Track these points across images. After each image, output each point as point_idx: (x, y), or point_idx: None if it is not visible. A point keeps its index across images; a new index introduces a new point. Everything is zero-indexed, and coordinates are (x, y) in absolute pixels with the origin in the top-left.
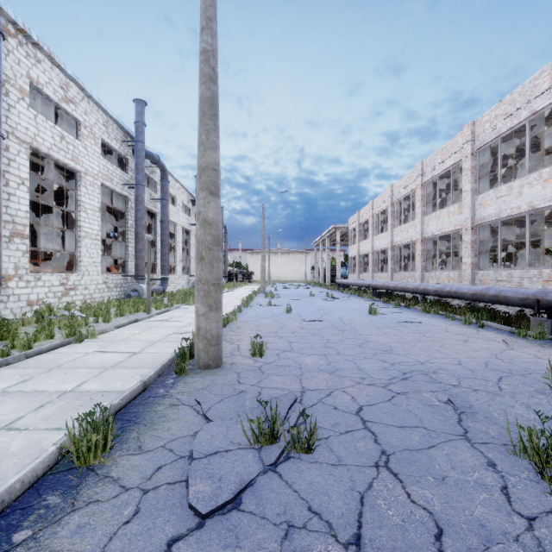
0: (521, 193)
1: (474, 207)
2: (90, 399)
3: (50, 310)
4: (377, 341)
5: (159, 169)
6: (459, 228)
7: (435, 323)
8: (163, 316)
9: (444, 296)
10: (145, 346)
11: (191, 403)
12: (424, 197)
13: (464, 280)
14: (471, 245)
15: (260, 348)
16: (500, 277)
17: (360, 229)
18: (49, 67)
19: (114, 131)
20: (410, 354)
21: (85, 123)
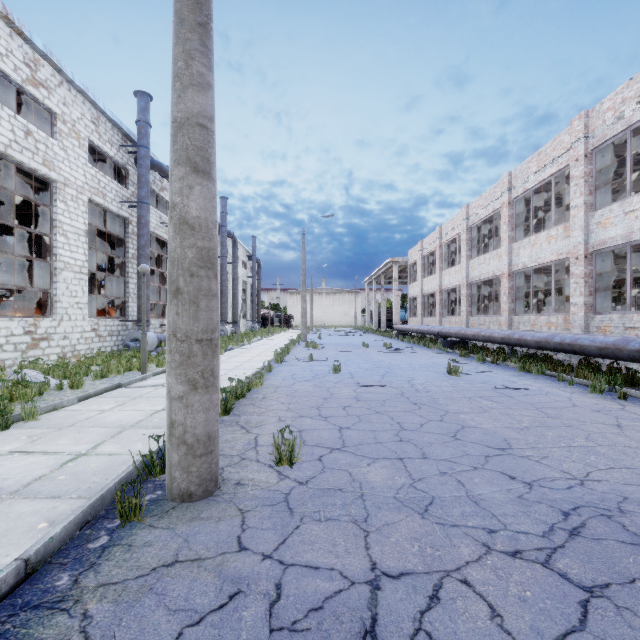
0: None
1: (589, 228)
2: None
3: None
4: (479, 427)
5: None
6: (564, 257)
7: (547, 389)
8: (162, 377)
9: (551, 349)
10: (104, 438)
11: (106, 638)
12: (513, 219)
13: (573, 327)
14: (584, 279)
15: (290, 451)
16: (631, 323)
17: (423, 263)
18: (7, 34)
19: (108, 132)
20: (548, 457)
21: (64, 117)
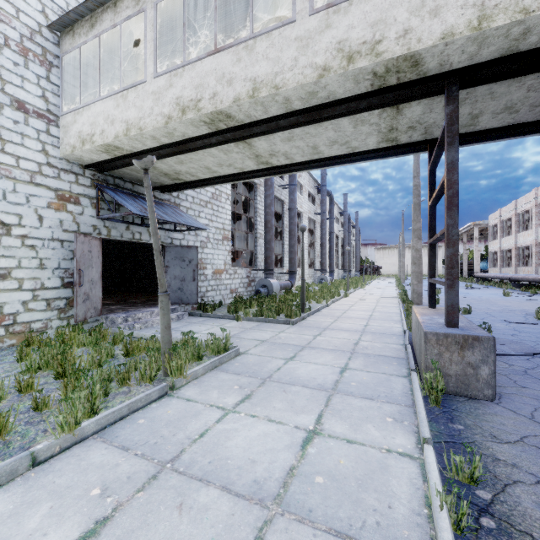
0: None
1: None
2: (387, 306)
3: (308, 286)
4: (502, 304)
5: (329, 198)
6: None
7: None
8: (358, 292)
9: None
10: (377, 300)
11: None
12: None
13: None
14: None
15: (437, 300)
16: None
17: (502, 226)
18: None
19: (311, 183)
20: (520, 307)
21: (303, 185)
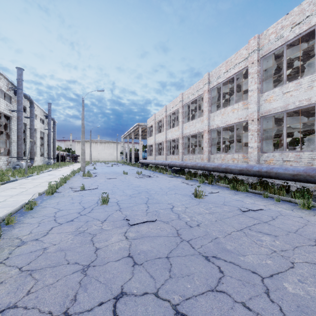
0: (311, 87)
1: (259, 103)
2: None
3: None
4: None
5: None
6: (243, 120)
7: (273, 208)
8: None
9: (251, 175)
10: None
11: None
12: (210, 100)
13: (250, 161)
14: (257, 132)
15: None
16: (287, 158)
17: (156, 126)
18: None
19: None
20: None
21: None
